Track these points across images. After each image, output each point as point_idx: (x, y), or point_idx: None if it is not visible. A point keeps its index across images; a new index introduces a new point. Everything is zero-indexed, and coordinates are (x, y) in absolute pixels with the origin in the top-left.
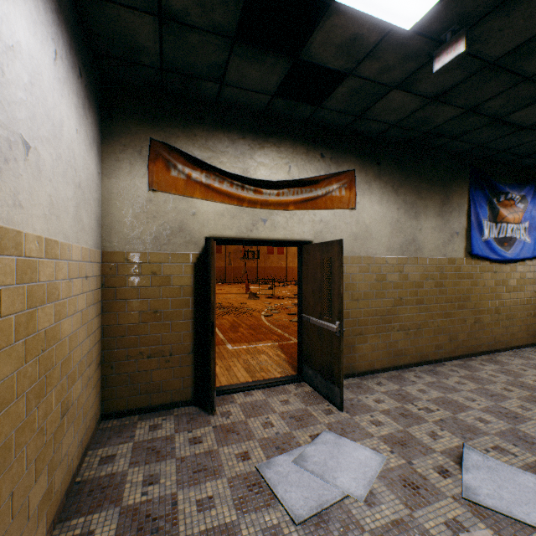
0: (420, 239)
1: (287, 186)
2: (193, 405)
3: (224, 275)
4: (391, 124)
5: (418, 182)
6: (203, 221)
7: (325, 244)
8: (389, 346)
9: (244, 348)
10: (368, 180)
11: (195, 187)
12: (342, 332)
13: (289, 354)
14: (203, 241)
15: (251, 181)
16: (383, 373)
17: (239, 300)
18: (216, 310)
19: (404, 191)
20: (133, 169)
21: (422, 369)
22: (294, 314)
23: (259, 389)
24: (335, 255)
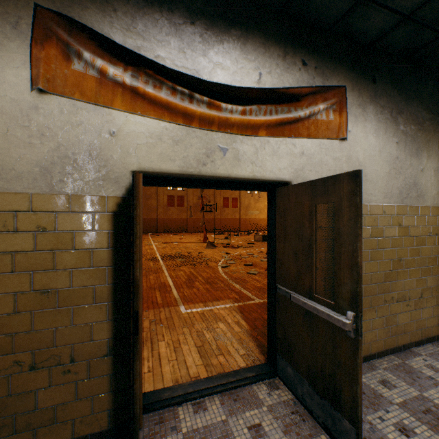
0: (421, 182)
1: (256, 101)
2: (111, 438)
3: (185, 226)
4: (403, 15)
5: (419, 110)
6: (127, 146)
7: (320, 183)
8: (387, 322)
9: (199, 312)
10: (362, 102)
11: (114, 91)
12: (361, 330)
13: (251, 322)
14: (127, 178)
15: (204, 86)
16: (381, 361)
17: (198, 249)
18: (175, 260)
19: (404, 120)
20: (2, 52)
21: (428, 352)
22: (250, 265)
23: (215, 393)
24: (343, 197)
